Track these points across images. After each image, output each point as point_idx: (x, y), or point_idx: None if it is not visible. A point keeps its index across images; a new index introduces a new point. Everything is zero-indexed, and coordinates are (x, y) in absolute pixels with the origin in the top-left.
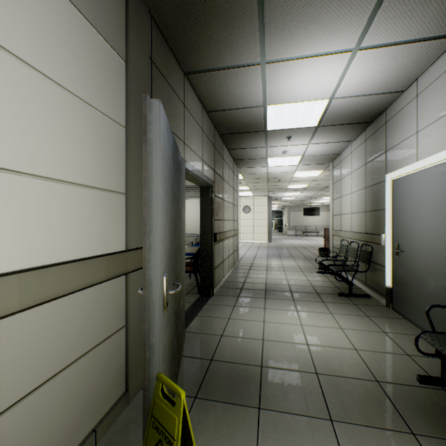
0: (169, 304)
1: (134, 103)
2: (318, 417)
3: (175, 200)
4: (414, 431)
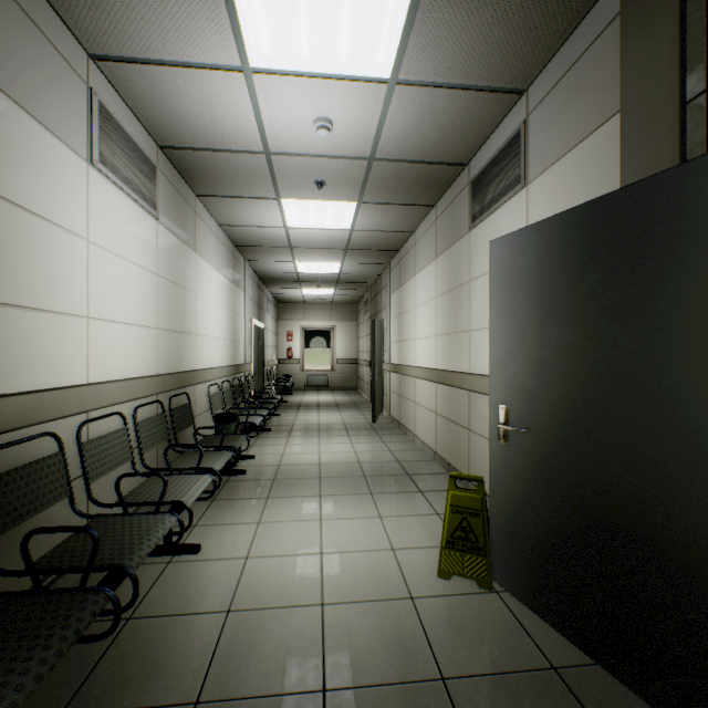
0: (531, 456)
1: (633, 152)
2: (346, 687)
3: (581, 311)
4: (190, 707)
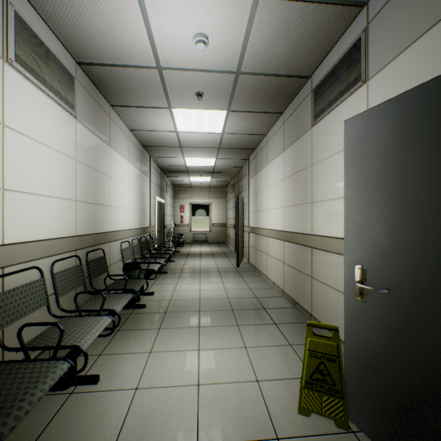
0: (392, 315)
1: None
2: None
3: None
4: None
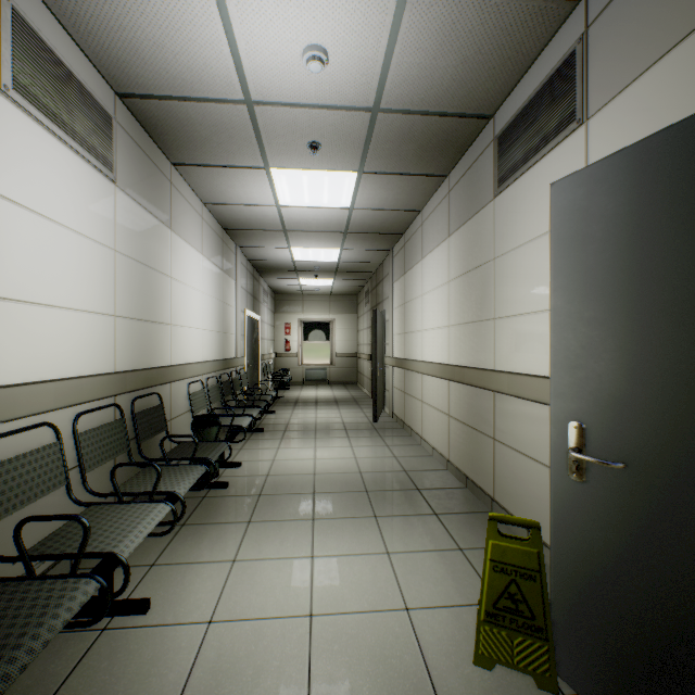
0: (630, 505)
1: None
2: None
3: None
4: None
